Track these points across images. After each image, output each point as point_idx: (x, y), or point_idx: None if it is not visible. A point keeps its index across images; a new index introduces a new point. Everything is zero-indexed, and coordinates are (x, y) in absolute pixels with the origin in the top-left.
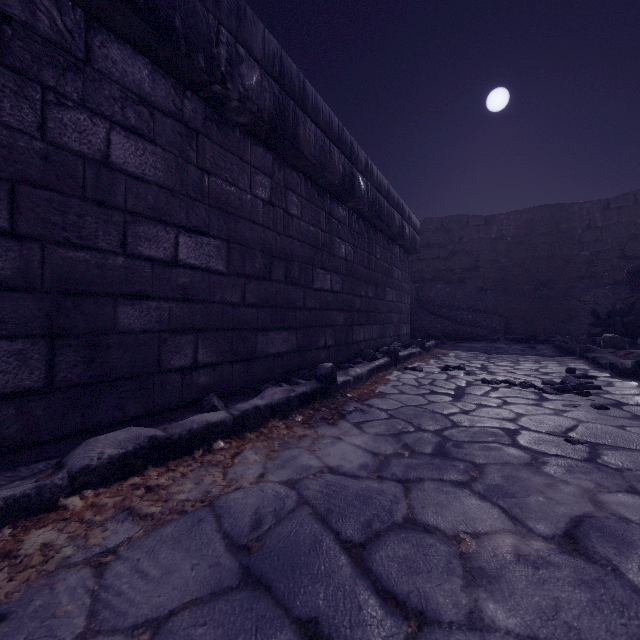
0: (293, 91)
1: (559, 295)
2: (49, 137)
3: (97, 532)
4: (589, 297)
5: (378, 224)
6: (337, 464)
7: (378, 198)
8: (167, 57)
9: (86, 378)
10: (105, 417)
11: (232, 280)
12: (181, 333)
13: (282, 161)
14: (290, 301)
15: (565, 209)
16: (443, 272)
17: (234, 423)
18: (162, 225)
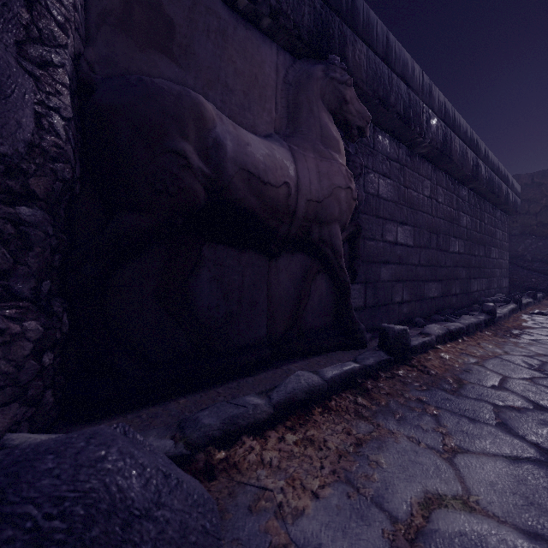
0: (449, 121)
1: None
2: (364, 189)
3: (461, 357)
4: None
5: (489, 196)
6: (544, 353)
7: (491, 176)
8: (400, 132)
9: (373, 303)
10: (377, 324)
11: (415, 250)
12: (398, 282)
13: (434, 167)
14: (438, 262)
15: None
16: (533, 227)
17: (465, 329)
18: (392, 223)
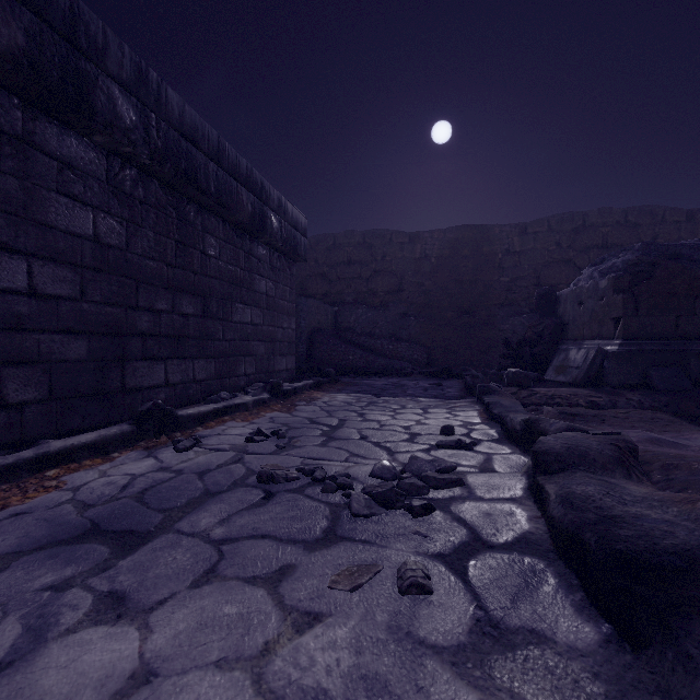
0: None
1: (481, 323)
2: None
3: None
4: (508, 326)
5: (200, 198)
6: None
7: (187, 150)
8: None
9: None
10: None
11: None
12: None
13: None
14: None
15: (487, 231)
16: (365, 295)
17: None
18: None
